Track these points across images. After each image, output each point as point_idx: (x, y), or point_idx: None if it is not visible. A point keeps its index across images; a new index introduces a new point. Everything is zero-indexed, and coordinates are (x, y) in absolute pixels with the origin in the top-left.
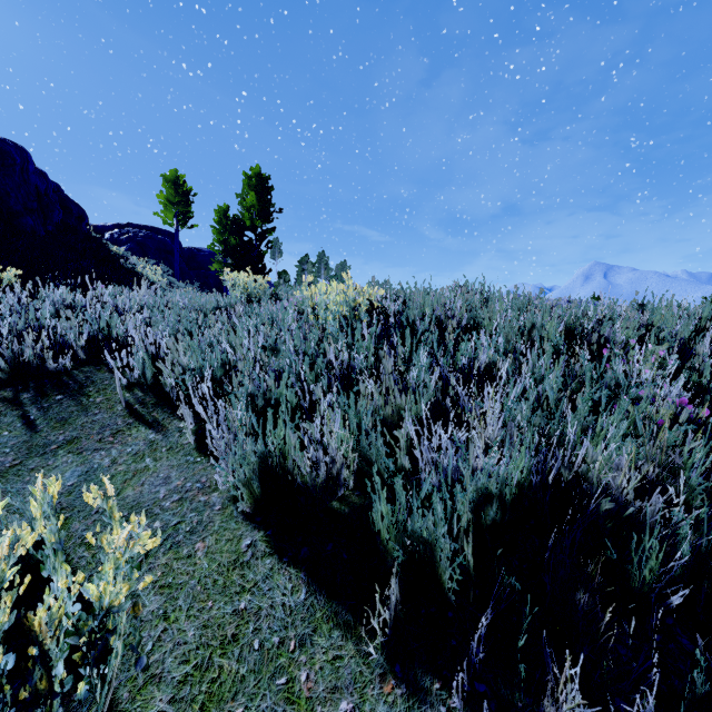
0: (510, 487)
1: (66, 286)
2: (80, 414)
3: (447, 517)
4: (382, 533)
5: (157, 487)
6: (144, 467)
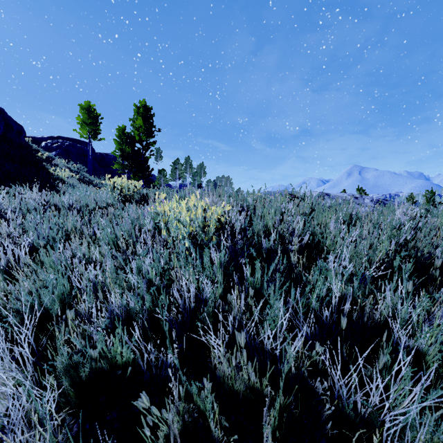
0: None
1: None
2: None
3: None
4: None
5: None
6: None
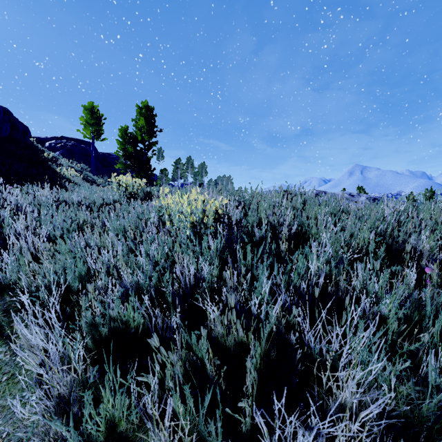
0: None
1: None
2: None
3: None
4: None
5: None
6: None
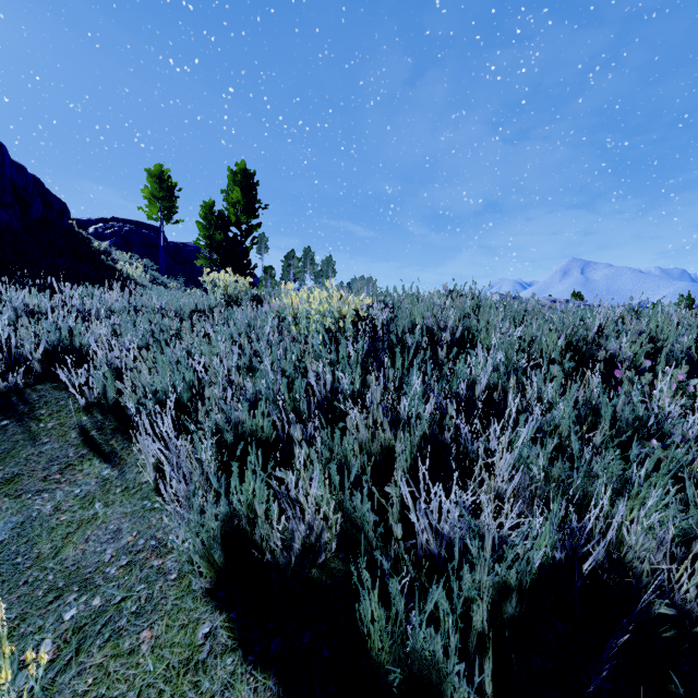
0: (531, 570)
1: (35, 287)
2: (26, 444)
3: (450, 592)
4: (372, 639)
5: (103, 545)
6: (91, 516)
